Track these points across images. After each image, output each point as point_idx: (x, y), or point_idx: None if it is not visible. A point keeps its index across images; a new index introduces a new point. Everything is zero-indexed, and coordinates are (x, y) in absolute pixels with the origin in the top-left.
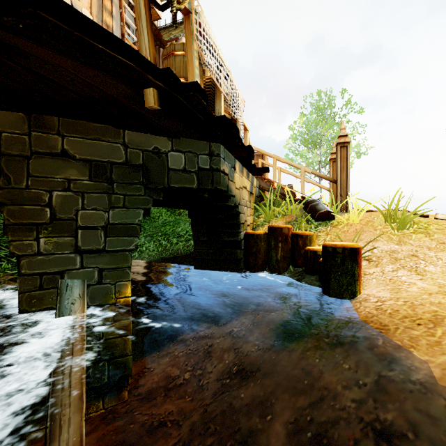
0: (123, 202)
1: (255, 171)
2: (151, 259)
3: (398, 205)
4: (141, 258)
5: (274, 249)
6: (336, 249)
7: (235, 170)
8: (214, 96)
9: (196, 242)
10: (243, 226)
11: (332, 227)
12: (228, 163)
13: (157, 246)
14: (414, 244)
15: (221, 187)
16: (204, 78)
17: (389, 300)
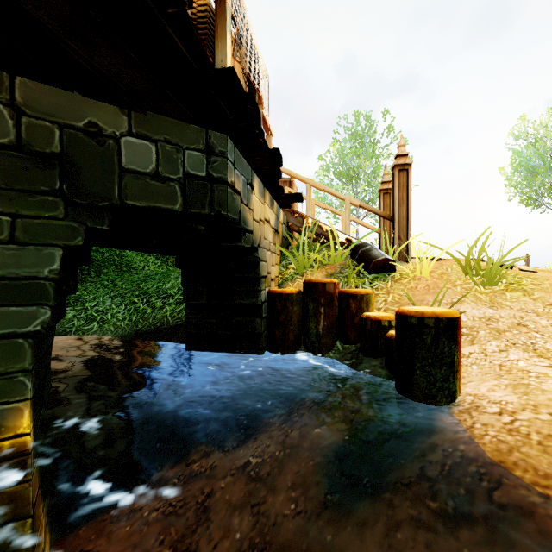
0: (10, 231)
1: (282, 198)
2: (118, 334)
3: (481, 252)
4: (103, 333)
5: (314, 316)
6: (424, 320)
7: (252, 189)
8: (214, 42)
9: (189, 307)
10: (265, 281)
11: (394, 282)
12: (240, 174)
13: (131, 312)
14: (514, 307)
15: (229, 212)
16: (195, 3)
17: (521, 409)
